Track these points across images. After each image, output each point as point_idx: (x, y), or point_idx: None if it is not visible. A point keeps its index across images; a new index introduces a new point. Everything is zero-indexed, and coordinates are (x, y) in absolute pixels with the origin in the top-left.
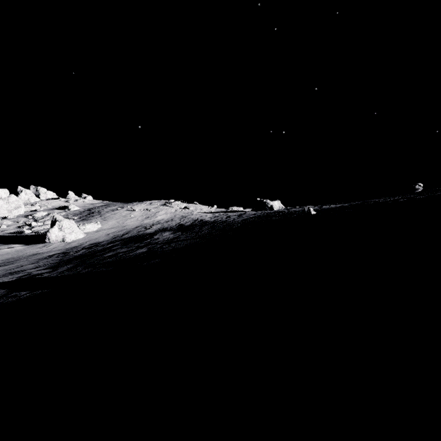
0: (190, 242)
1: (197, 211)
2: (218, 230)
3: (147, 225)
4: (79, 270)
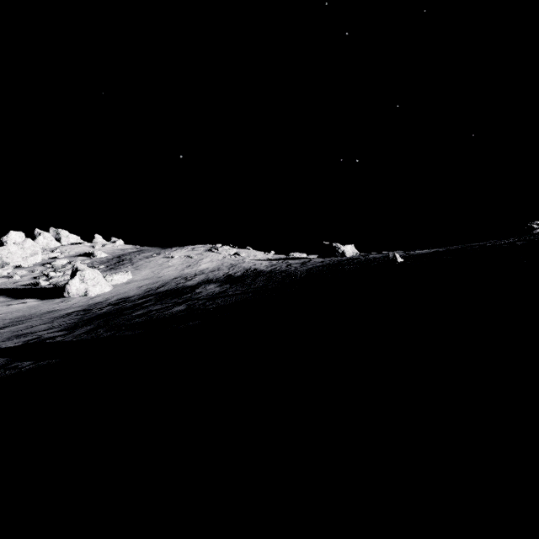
0: (240, 297)
1: (250, 258)
2: (276, 282)
3: (188, 276)
4: (100, 333)
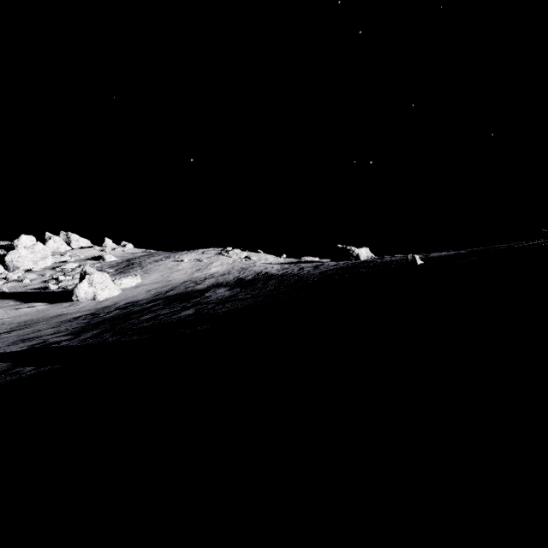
0: (251, 301)
1: (261, 261)
2: (288, 286)
3: (198, 279)
4: (106, 338)
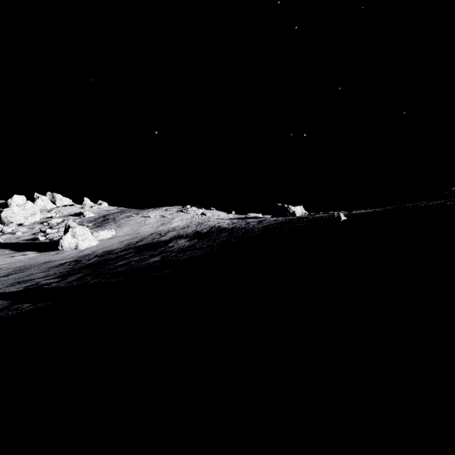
0: (207, 250)
1: (214, 217)
2: (237, 237)
3: (162, 232)
4: (88, 280)
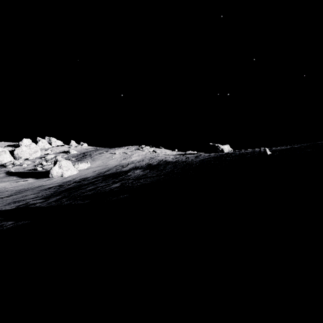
0: (156, 178)
1: (162, 153)
2: (180, 168)
3: (124, 164)
4: (63, 201)
